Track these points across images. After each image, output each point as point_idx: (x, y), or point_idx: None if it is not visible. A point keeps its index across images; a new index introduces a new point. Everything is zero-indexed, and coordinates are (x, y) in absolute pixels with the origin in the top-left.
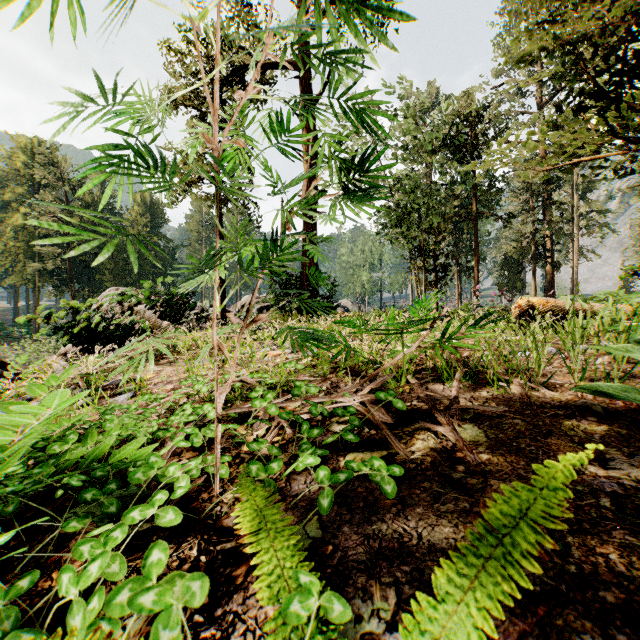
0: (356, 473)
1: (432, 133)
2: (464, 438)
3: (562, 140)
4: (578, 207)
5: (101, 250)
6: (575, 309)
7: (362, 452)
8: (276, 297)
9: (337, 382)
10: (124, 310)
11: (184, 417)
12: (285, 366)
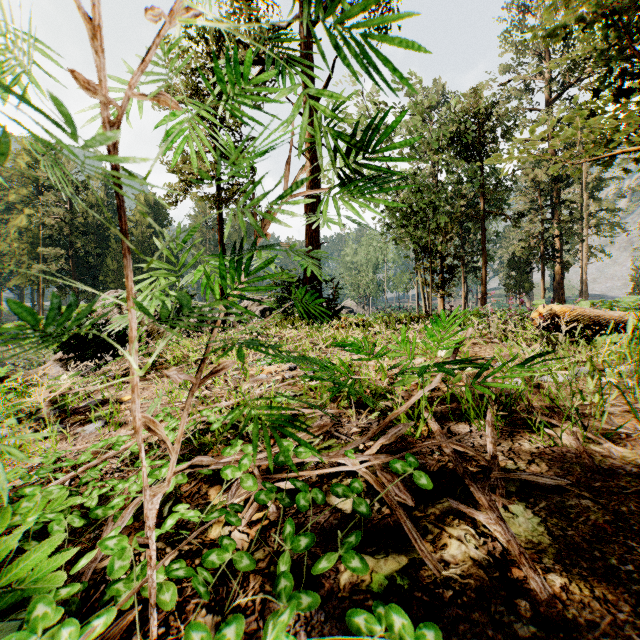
0: (364, 636)
1: (438, 131)
2: (517, 534)
3: (599, 128)
4: (587, 206)
5: (105, 251)
6: (602, 318)
7: (371, 555)
8: (278, 300)
9: (339, 416)
10: (122, 313)
11: (135, 485)
12: (275, 400)
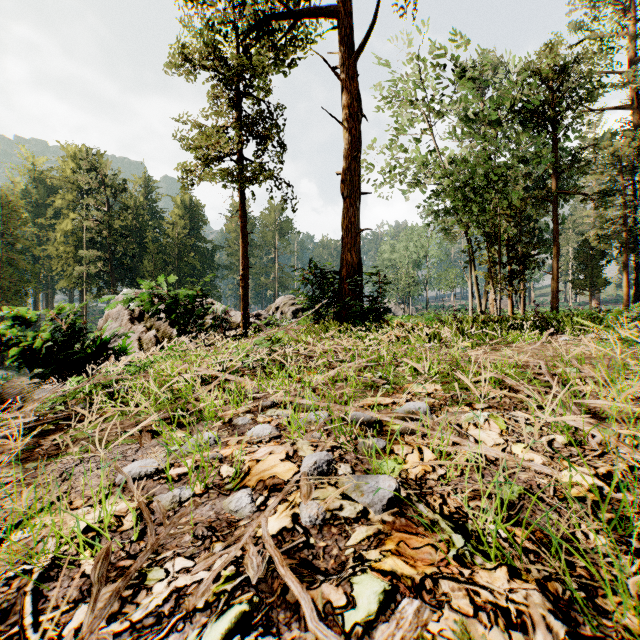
0: None
1: (500, 97)
2: None
3: None
4: None
5: (143, 253)
6: None
7: None
8: (309, 299)
9: None
10: (134, 316)
11: None
12: None
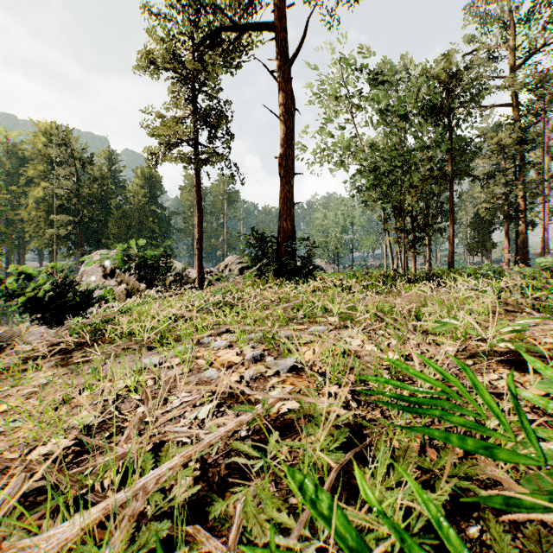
0: None
1: (407, 96)
2: None
3: None
4: (548, 168)
5: (107, 218)
6: None
7: None
8: (253, 259)
9: None
10: (107, 272)
11: None
12: None
